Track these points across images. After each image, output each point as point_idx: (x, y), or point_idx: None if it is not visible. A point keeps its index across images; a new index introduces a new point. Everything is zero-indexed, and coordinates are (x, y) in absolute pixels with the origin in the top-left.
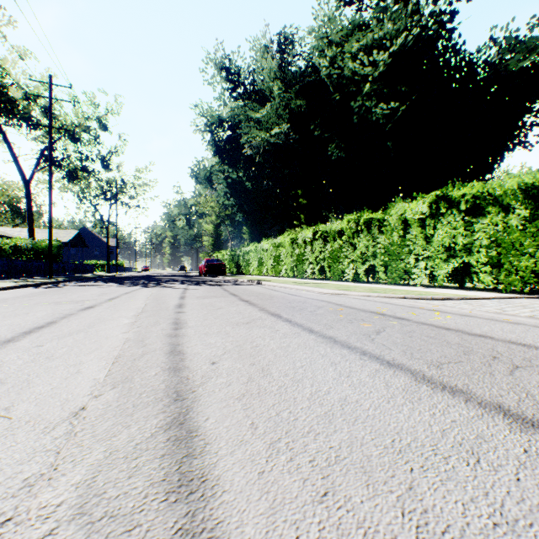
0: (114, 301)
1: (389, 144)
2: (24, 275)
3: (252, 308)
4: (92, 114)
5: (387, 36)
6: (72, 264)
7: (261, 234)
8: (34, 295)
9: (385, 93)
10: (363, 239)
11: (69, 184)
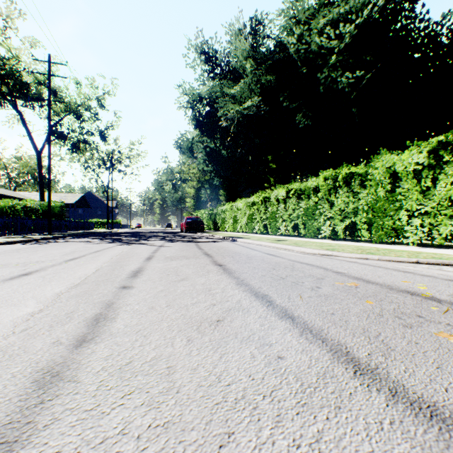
0: (68, 264)
1: (354, 110)
2: (28, 232)
3: (226, 280)
4: (92, 94)
5: (353, 9)
6: (74, 221)
7: (235, 196)
8: (3, 253)
9: (350, 63)
10: (342, 195)
11: (76, 156)
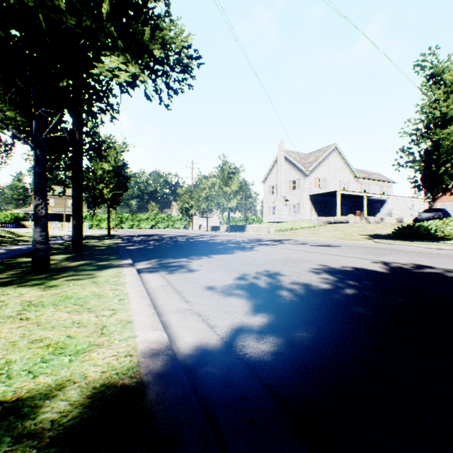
0: None
1: None
2: None
3: None
4: None
5: None
6: None
7: None
8: None
9: None
10: None
11: None
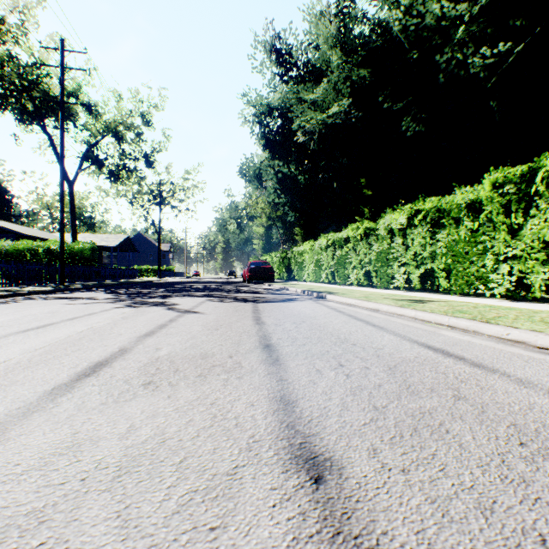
0: None
1: (493, 104)
2: (41, 281)
3: None
4: (135, 109)
5: None
6: (110, 268)
7: (315, 235)
8: None
9: (488, 34)
10: (546, 211)
11: (123, 190)
